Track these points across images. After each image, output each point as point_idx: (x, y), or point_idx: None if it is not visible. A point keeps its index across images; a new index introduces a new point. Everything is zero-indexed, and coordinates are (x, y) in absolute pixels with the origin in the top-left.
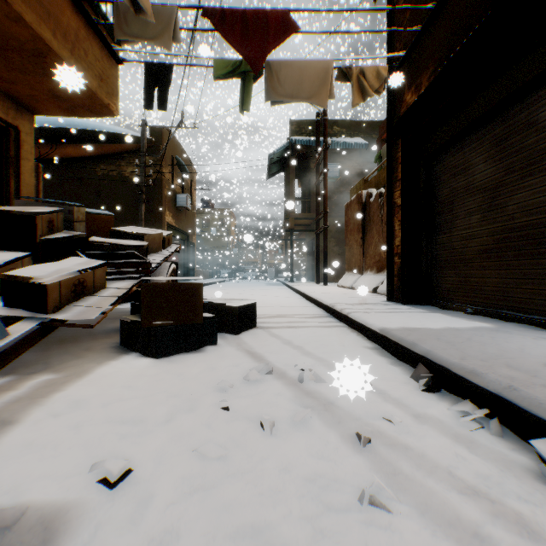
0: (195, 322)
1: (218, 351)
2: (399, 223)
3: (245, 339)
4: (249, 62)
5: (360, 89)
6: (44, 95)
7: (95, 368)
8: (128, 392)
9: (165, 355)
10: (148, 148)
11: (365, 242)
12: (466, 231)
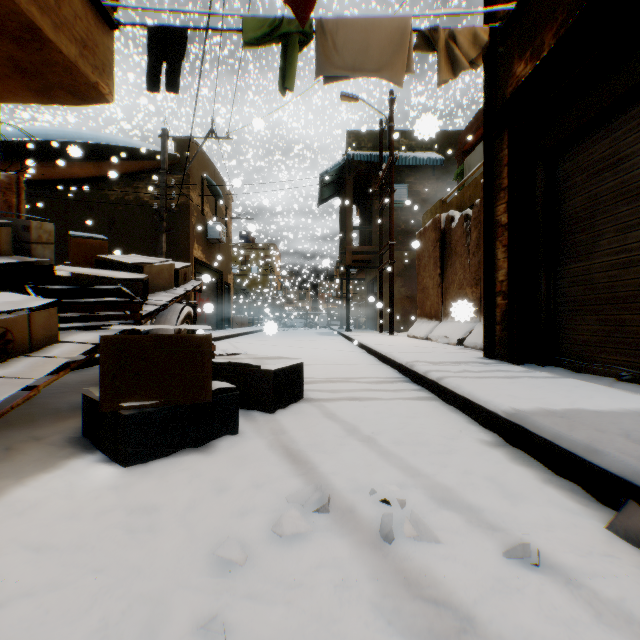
0: (198, 400)
1: (237, 450)
2: (504, 249)
3: (284, 423)
4: (292, 6)
5: (449, 60)
6: (3, 67)
7: (2, 493)
8: (22, 571)
9: (144, 459)
10: (171, 166)
11: (444, 280)
12: (618, 256)
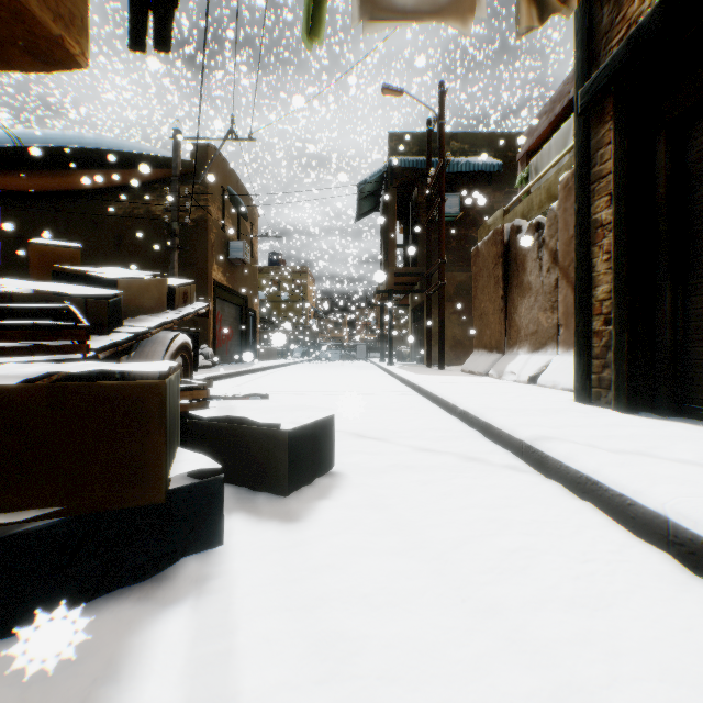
0: (139, 501)
1: (209, 591)
2: (606, 257)
3: (301, 520)
4: None
5: (533, 1)
6: None
7: None
8: None
9: (23, 623)
10: (187, 174)
11: (509, 304)
12: None
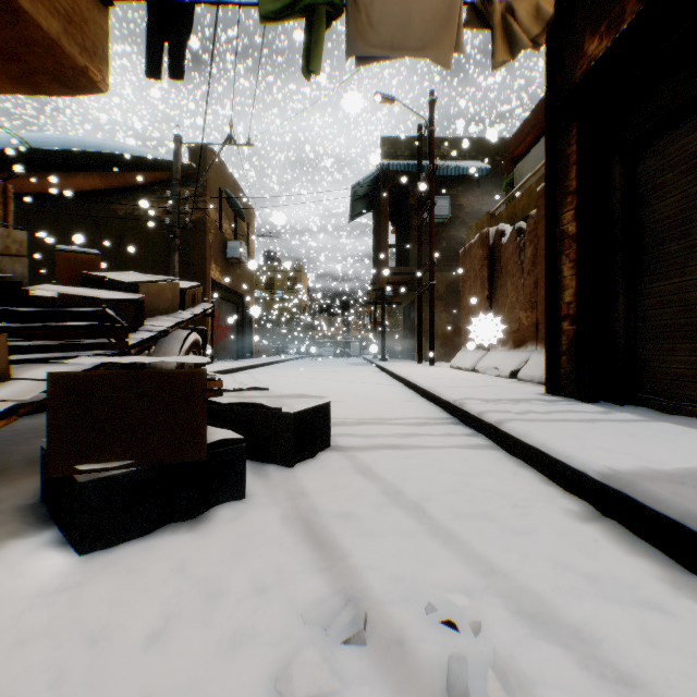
0: (188, 458)
1: (240, 525)
2: (571, 264)
3: (305, 483)
4: None
5: (506, 38)
6: None
7: None
8: None
9: (110, 541)
10: (186, 177)
11: (493, 303)
12: None
